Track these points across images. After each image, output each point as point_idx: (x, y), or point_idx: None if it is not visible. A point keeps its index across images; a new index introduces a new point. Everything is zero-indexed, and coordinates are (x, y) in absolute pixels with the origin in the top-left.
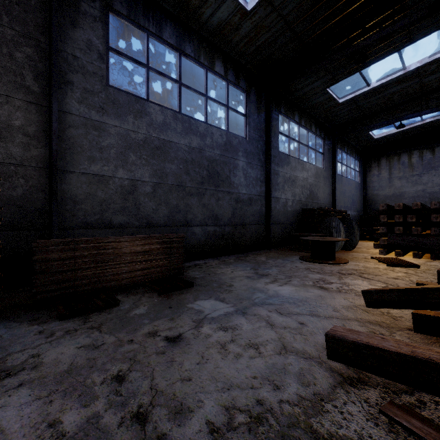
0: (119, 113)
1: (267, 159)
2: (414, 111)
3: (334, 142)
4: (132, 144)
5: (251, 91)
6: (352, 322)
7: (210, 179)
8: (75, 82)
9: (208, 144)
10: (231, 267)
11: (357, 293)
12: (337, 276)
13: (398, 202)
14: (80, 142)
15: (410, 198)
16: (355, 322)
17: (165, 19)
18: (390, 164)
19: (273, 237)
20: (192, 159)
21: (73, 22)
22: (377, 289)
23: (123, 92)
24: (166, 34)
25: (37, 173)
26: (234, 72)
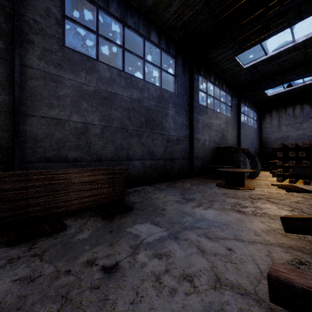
0: (74, 69)
1: (191, 109)
2: (300, 75)
3: (239, 98)
4: (84, 94)
5: (179, 57)
6: (275, 248)
7: (147, 123)
8: (36, 42)
9: (146, 96)
10: (163, 192)
11: (271, 217)
12: (250, 201)
13: (285, 142)
14: (40, 91)
15: (293, 139)
16: (278, 248)
17: None
18: (279, 115)
19: (195, 168)
20: (133, 108)
21: None
22: (297, 217)
23: (77, 52)
24: (112, 8)
25: (2, 116)
26: (166, 42)
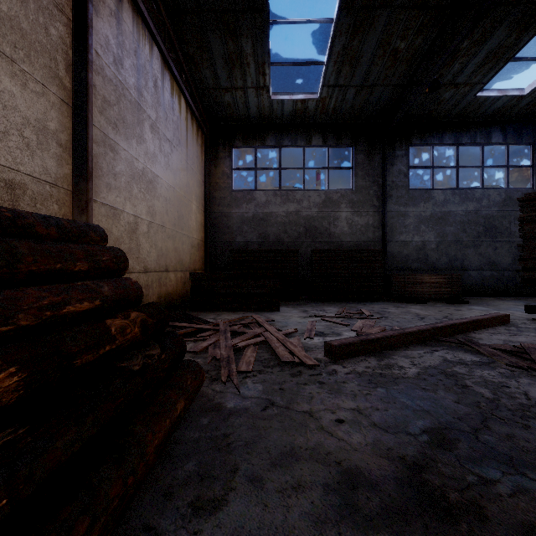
0: (415, 203)
1: None
2: None
3: None
4: (422, 219)
5: None
6: None
7: (486, 232)
8: (393, 195)
9: (484, 205)
10: (504, 301)
11: None
12: None
13: None
14: (395, 225)
15: None
16: None
17: (445, 129)
18: None
19: None
20: (468, 220)
21: (392, 164)
22: None
23: (417, 190)
24: (446, 138)
25: (377, 244)
26: (515, 133)
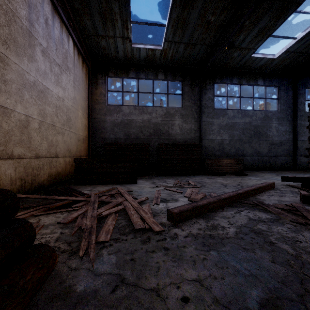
0: (217, 117)
1: (294, 119)
2: None
3: None
4: (221, 126)
5: (282, 84)
6: None
7: (255, 135)
8: (205, 111)
9: (254, 119)
10: (265, 173)
11: None
12: None
13: None
14: (206, 129)
15: None
16: None
17: (234, 75)
18: None
19: (299, 164)
20: (245, 128)
21: (205, 93)
22: None
23: (218, 109)
24: (234, 80)
25: (196, 140)
26: (269, 80)
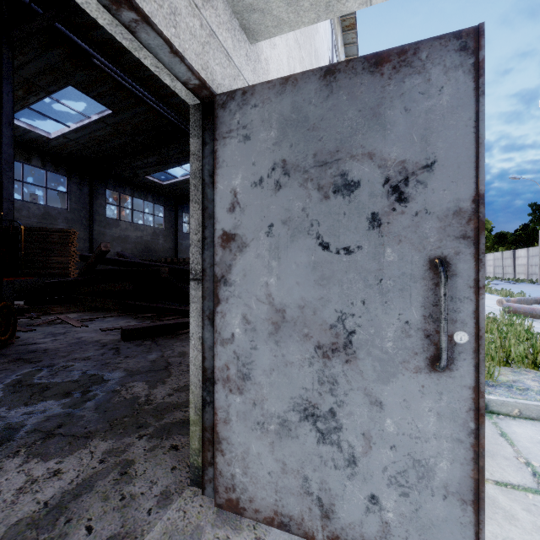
0: None
1: (91, 224)
2: None
3: (176, 208)
4: None
5: (73, 175)
6: None
7: None
8: None
9: (25, 215)
10: None
11: None
12: None
13: None
14: None
15: None
16: None
17: None
18: None
19: None
20: None
21: None
22: None
23: None
24: None
25: None
26: (54, 163)
